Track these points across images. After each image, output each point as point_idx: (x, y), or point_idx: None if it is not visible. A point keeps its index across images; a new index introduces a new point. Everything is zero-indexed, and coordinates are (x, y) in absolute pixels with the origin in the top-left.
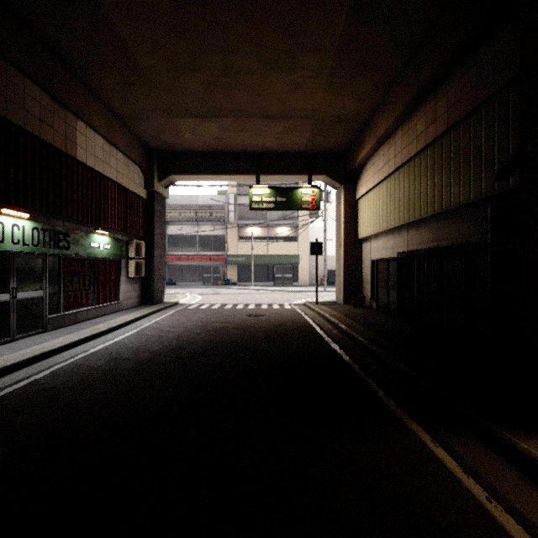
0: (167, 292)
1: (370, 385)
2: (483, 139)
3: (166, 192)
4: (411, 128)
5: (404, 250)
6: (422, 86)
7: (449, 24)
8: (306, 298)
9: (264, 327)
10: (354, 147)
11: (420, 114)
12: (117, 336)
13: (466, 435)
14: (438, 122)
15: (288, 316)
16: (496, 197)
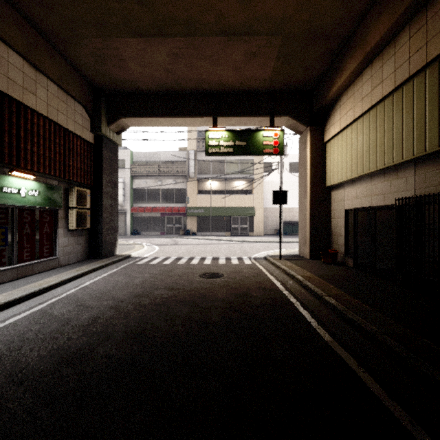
0: (127, 243)
1: None
2: None
3: (117, 139)
4: (433, 16)
5: (408, 194)
6: None
7: None
8: (265, 250)
9: (221, 298)
10: (325, 79)
11: None
12: (4, 319)
13: None
14: None
15: (251, 277)
16: None
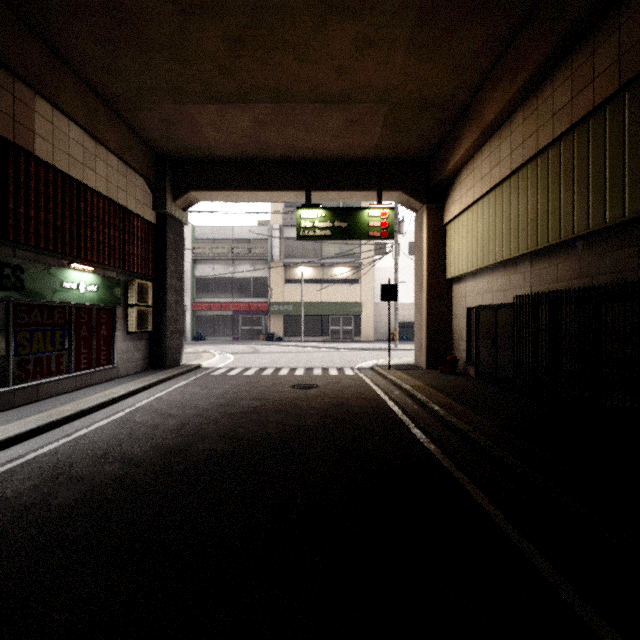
0: (191, 351)
1: (532, 559)
2: None
3: (184, 217)
4: (542, 103)
5: (525, 291)
6: (572, 24)
7: None
8: (373, 359)
9: (316, 407)
10: (443, 149)
11: (561, 78)
12: (87, 425)
13: None
14: (598, 81)
15: (351, 388)
16: None
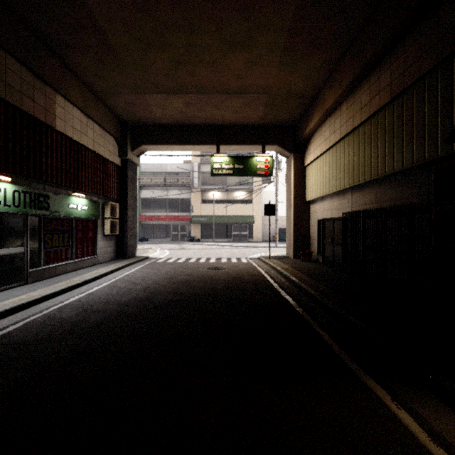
0: (140, 248)
1: (324, 338)
2: (426, 107)
3: (138, 161)
4: (356, 100)
5: (349, 210)
6: (367, 61)
7: (394, 2)
8: (260, 253)
9: (223, 279)
10: (303, 120)
11: (364, 88)
12: (91, 288)
13: (426, 394)
14: (382, 94)
15: (245, 269)
16: (438, 161)
